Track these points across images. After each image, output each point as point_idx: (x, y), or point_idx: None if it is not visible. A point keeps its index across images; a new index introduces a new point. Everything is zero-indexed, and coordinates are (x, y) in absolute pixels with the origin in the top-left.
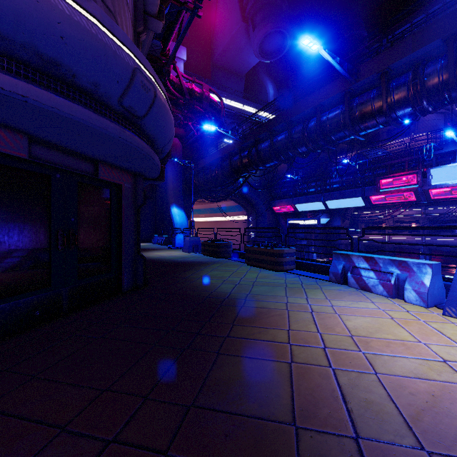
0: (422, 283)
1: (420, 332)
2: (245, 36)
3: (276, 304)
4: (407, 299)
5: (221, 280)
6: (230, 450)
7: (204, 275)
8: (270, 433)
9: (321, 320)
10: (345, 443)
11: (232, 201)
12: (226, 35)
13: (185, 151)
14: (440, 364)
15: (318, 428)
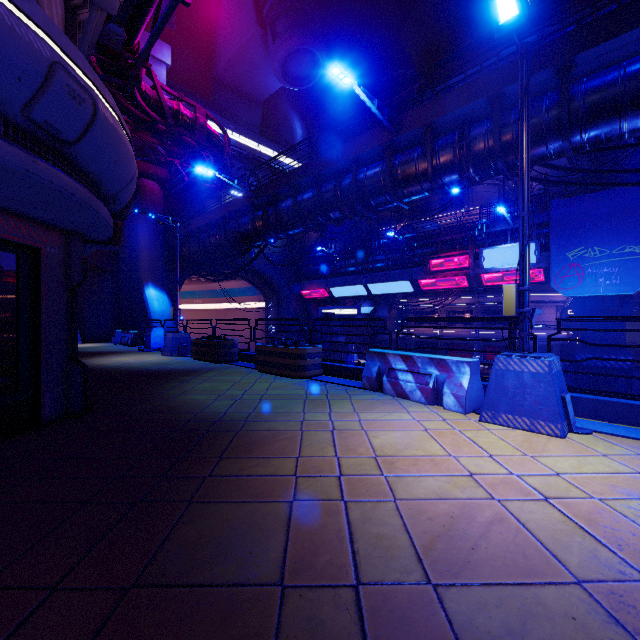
0: (460, 385)
1: (453, 443)
2: (262, 48)
3: (288, 424)
4: (446, 405)
5: (215, 396)
6: (181, 639)
7: (190, 389)
8: (246, 602)
9: (343, 441)
10: (342, 595)
11: (243, 281)
12: (235, 40)
13: (169, 202)
14: (466, 479)
15: (312, 583)
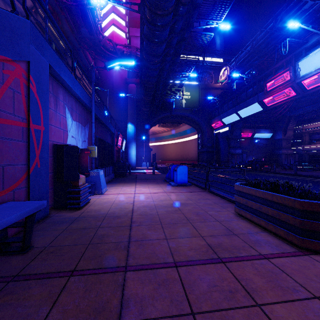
0: None
1: None
2: None
3: None
4: None
5: None
6: None
7: None
8: None
9: None
10: None
11: (187, 125)
12: None
13: None
14: None
15: None
